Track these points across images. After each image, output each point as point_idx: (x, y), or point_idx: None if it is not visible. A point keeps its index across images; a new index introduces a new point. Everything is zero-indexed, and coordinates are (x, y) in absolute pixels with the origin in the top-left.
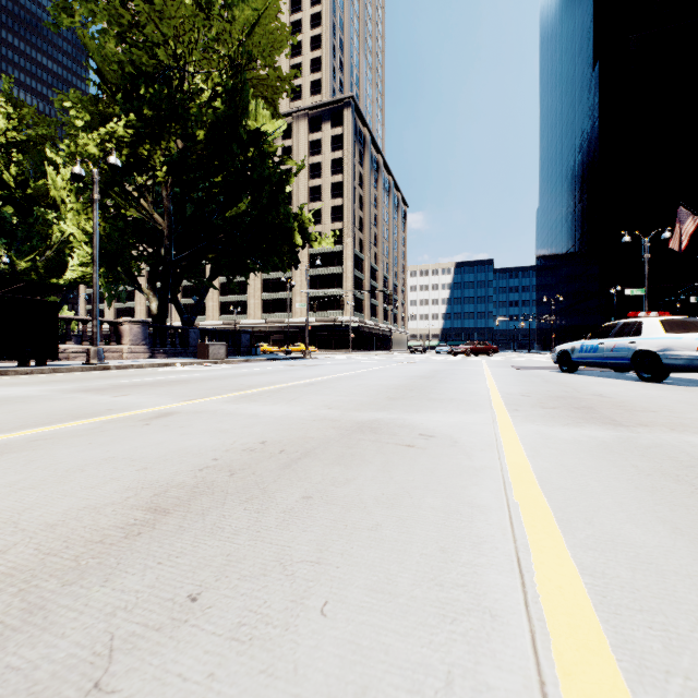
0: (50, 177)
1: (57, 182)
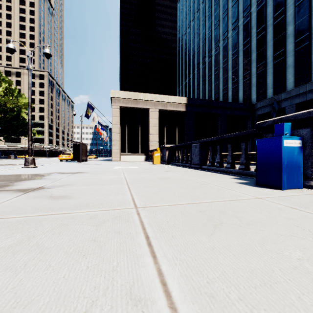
0: None
1: None
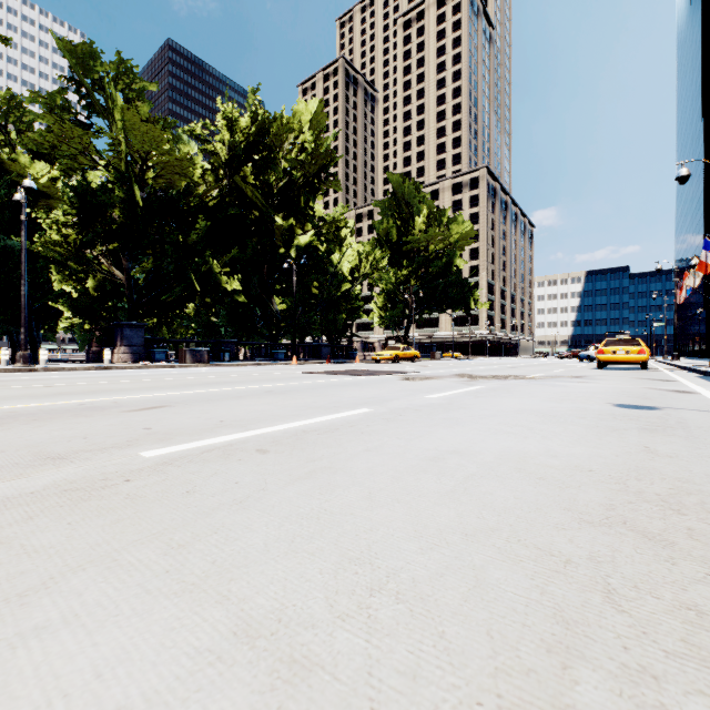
0: None
1: None
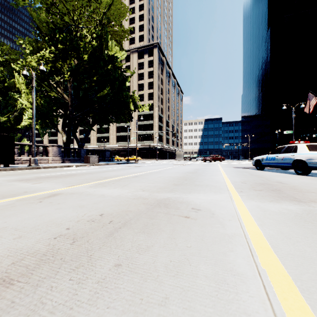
0: (16, 78)
1: (19, 80)
